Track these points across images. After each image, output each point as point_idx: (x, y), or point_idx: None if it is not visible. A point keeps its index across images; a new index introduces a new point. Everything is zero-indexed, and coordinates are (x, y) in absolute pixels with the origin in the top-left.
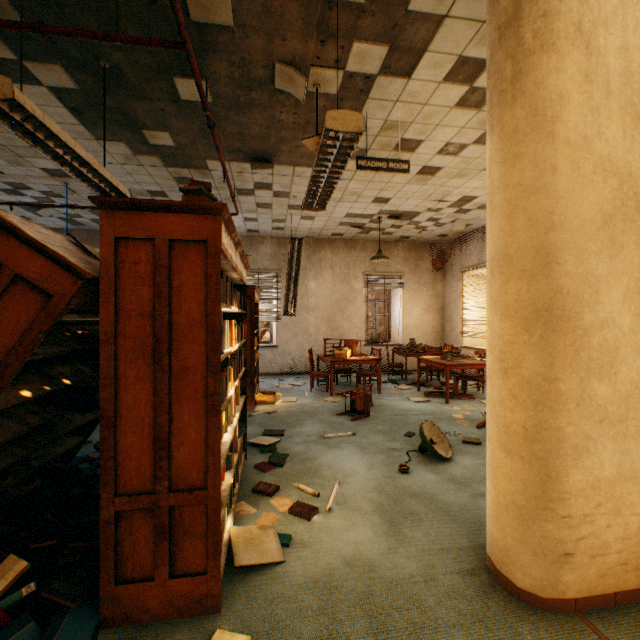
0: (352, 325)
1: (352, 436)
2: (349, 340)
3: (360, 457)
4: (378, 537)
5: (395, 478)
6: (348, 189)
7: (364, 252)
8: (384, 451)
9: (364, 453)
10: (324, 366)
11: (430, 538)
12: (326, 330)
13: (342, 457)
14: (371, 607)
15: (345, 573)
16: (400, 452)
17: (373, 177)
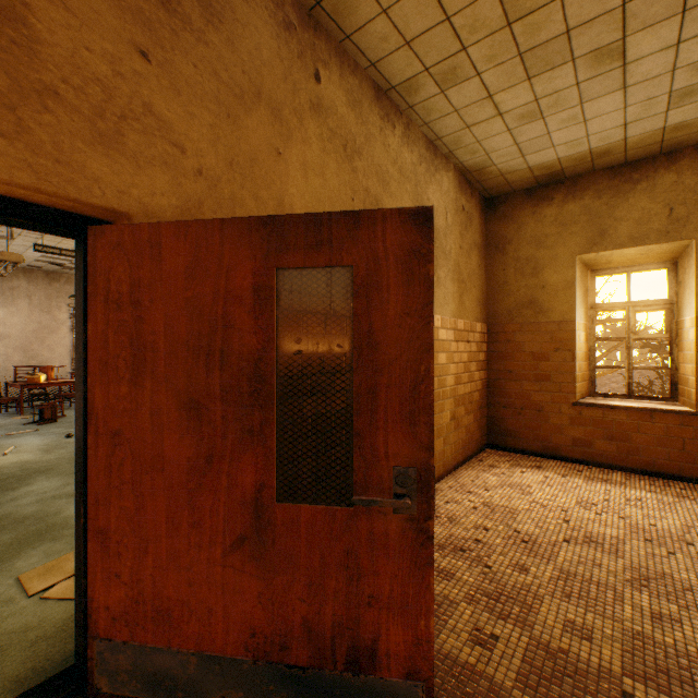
0: (56, 354)
1: (36, 431)
2: (46, 367)
3: (39, 438)
4: (37, 455)
5: (61, 440)
6: (39, 242)
7: (70, 285)
8: (60, 433)
9: (43, 436)
10: (18, 395)
11: (69, 450)
12: (21, 359)
13: (23, 440)
14: (24, 467)
15: (11, 465)
16: (73, 432)
17: (63, 241)
